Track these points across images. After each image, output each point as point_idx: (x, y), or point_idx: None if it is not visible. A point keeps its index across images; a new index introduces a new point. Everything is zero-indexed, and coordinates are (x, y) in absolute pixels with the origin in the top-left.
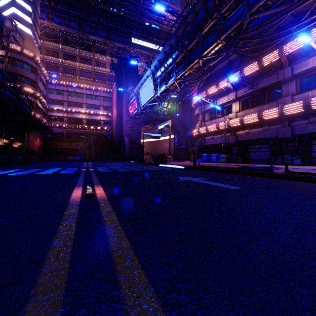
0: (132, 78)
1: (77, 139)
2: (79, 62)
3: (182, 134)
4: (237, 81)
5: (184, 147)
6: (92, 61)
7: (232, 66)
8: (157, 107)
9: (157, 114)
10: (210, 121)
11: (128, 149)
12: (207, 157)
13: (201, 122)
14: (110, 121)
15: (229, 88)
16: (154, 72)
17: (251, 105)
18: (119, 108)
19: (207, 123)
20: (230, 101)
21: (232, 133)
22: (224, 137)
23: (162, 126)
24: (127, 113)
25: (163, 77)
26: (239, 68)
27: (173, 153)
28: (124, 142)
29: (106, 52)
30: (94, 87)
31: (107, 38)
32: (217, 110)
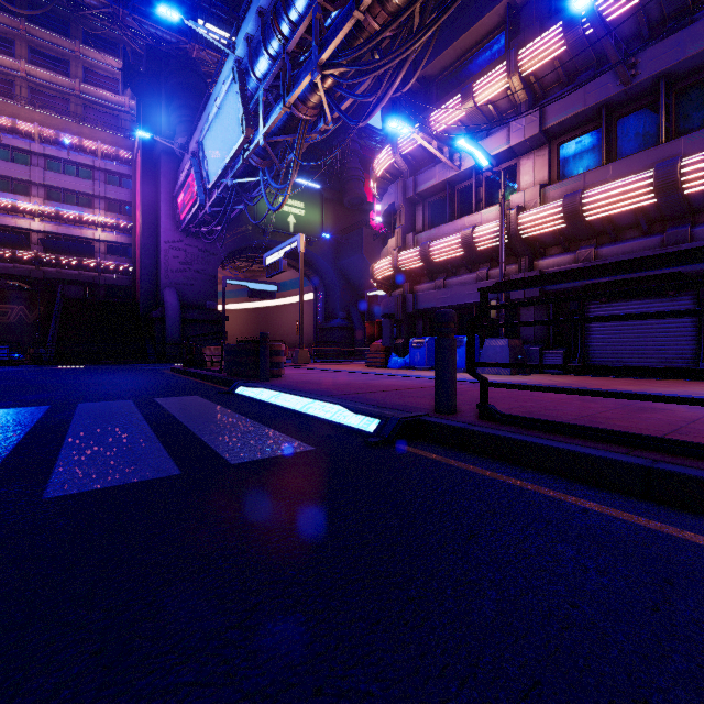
0: (186, 112)
1: (2, 294)
2: (24, 61)
3: (338, 290)
4: (548, 66)
5: (342, 325)
6: (71, 67)
7: (518, 27)
8: (262, 193)
9: (267, 230)
10: (436, 229)
11: (176, 327)
12: (428, 352)
13: (403, 232)
14: (128, 244)
15: (508, 103)
16: (247, 64)
17: (598, 159)
18: (149, 203)
19: (425, 236)
20: (513, 153)
21: (522, 262)
22: (490, 280)
23: (278, 255)
24: (173, 218)
25: (276, 82)
26: (555, 20)
27: (312, 341)
28: (164, 306)
29: (120, 47)
30: (73, 137)
31: (120, 2)
32: (459, 193)
